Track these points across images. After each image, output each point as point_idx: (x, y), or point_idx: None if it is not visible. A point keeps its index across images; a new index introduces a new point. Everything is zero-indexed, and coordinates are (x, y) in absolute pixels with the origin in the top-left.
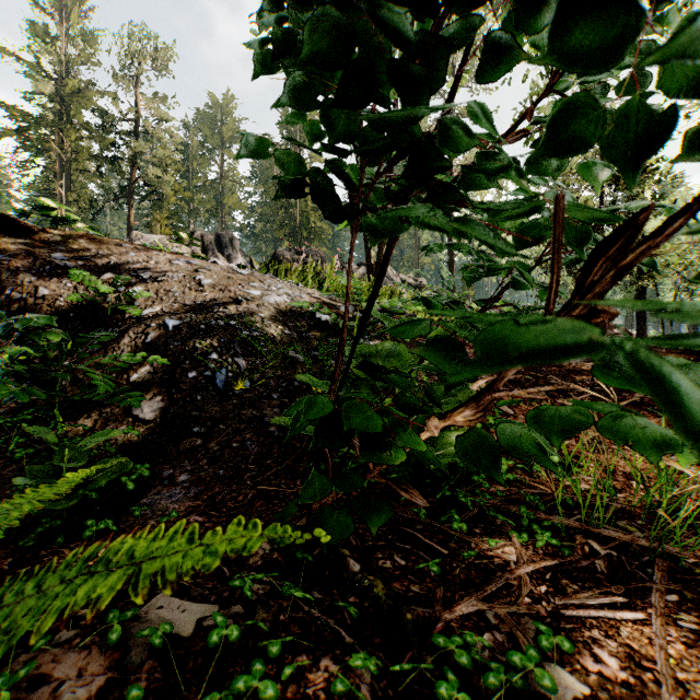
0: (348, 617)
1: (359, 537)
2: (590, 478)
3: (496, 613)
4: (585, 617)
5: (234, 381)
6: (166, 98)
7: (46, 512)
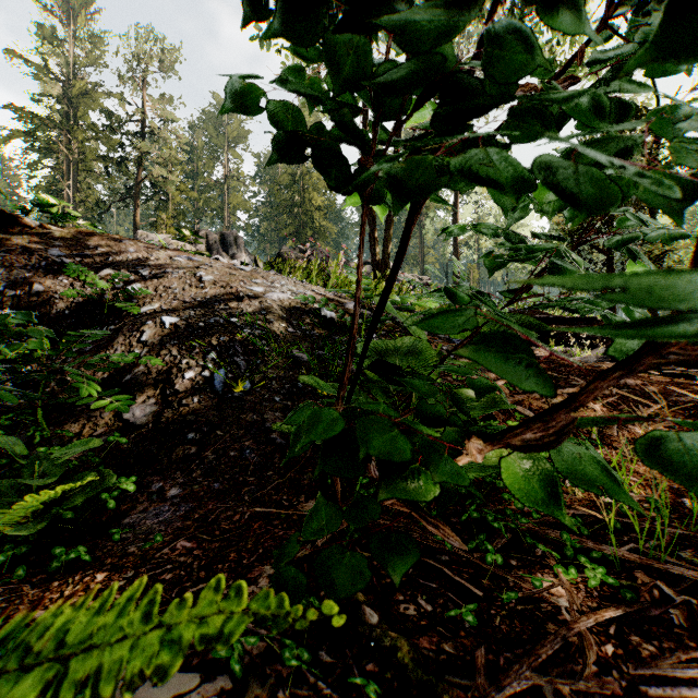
0: (366, 694)
1: (374, 571)
2: (633, 495)
3: (555, 687)
4: (675, 697)
5: (234, 382)
6: (172, 99)
7: (11, 536)
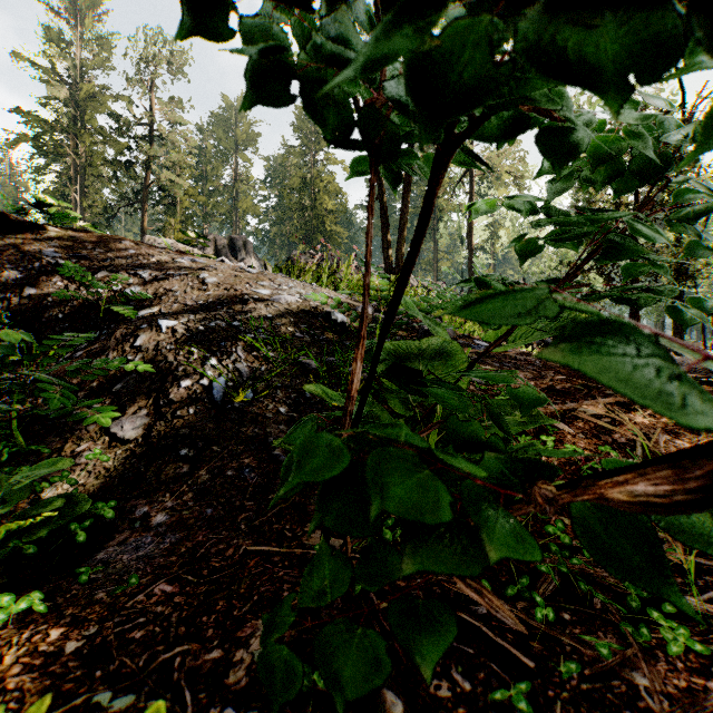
0: None
1: None
2: None
3: None
4: None
5: (234, 391)
6: (180, 101)
7: None
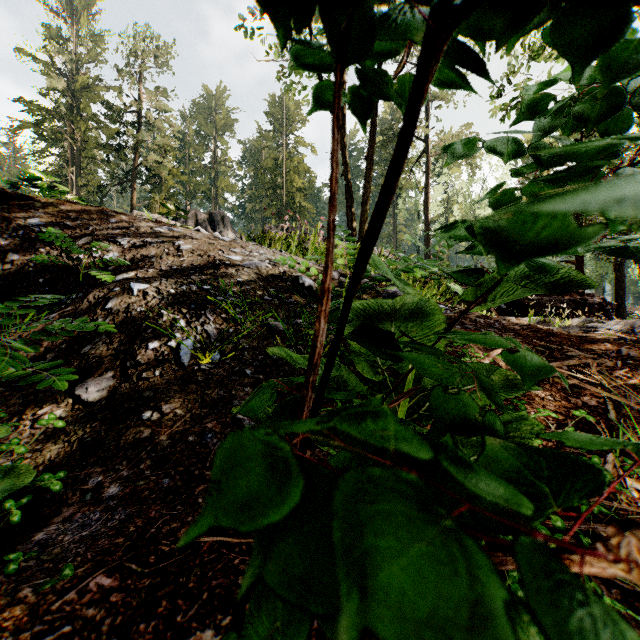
0: None
1: None
2: None
3: None
4: None
5: (202, 353)
6: (165, 91)
7: None
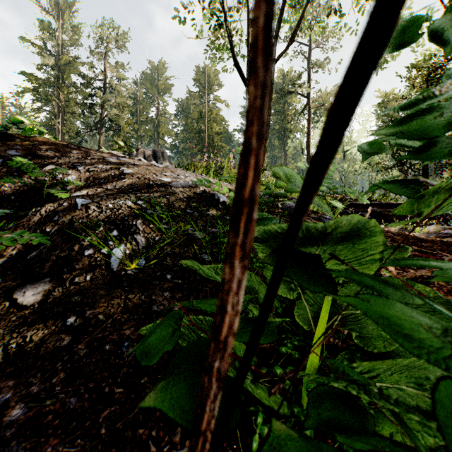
0: None
1: None
2: None
3: None
4: None
5: (130, 259)
6: (122, 65)
7: None
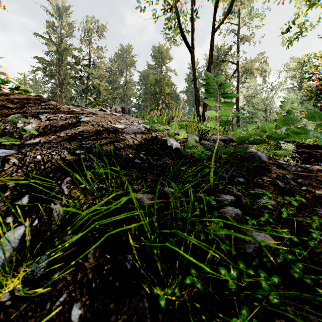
0: None
1: None
2: None
3: None
4: None
5: (24, 255)
6: (101, 48)
7: None
